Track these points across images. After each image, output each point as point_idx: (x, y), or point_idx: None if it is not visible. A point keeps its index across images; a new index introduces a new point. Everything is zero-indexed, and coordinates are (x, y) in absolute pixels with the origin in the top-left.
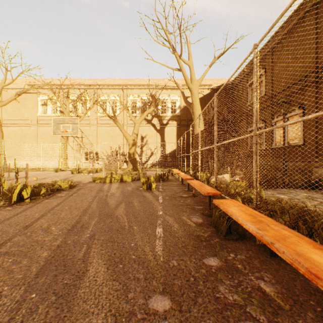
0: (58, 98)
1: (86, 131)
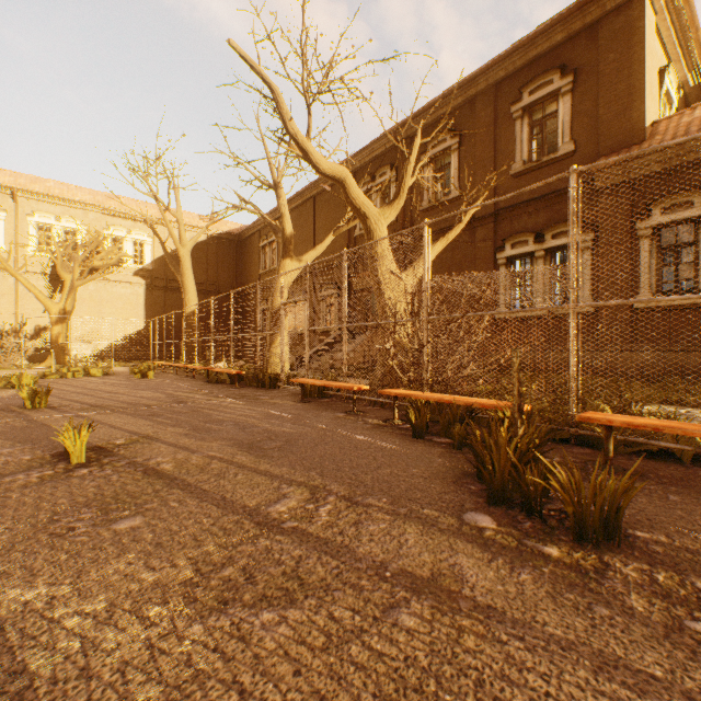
0: None
1: None
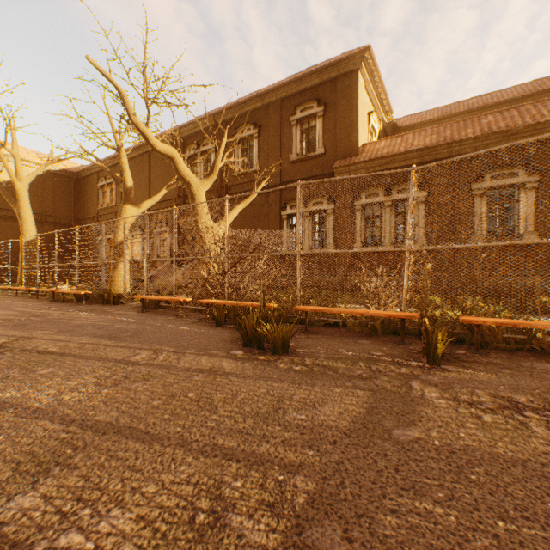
0: None
1: None
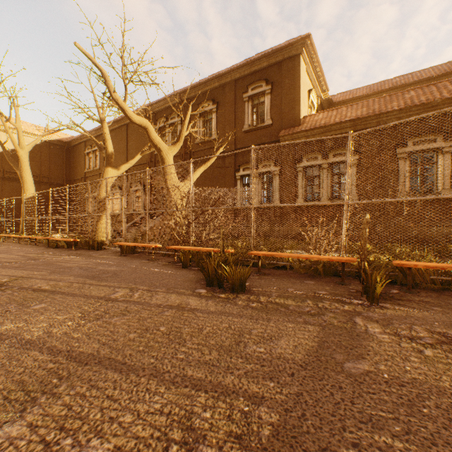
0: None
1: None
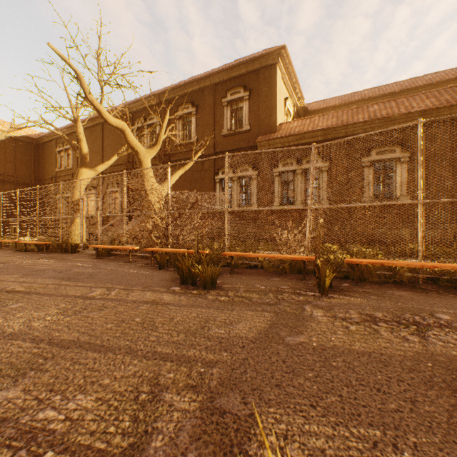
0: None
1: None
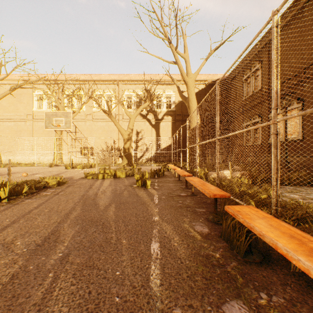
0: (52, 92)
1: (81, 126)
